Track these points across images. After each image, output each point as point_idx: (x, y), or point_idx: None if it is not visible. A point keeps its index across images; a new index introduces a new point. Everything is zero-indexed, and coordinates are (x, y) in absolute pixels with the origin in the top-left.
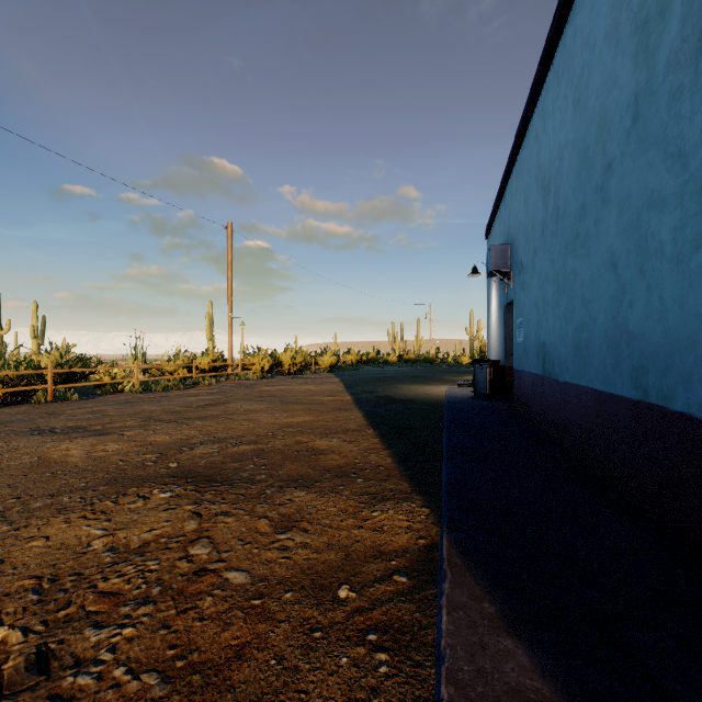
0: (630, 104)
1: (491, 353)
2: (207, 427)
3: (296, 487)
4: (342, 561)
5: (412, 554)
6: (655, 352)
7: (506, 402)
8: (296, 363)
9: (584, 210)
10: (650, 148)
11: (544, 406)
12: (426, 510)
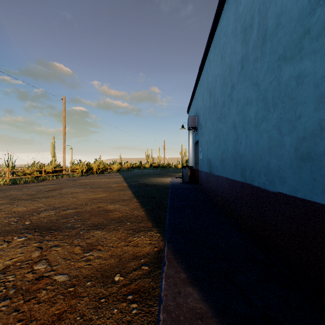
0: (240, 61)
1: (190, 163)
2: (49, 201)
3: (96, 229)
4: (117, 262)
5: (151, 255)
6: (248, 162)
7: (195, 184)
8: (100, 168)
9: (224, 103)
10: (247, 80)
11: (210, 185)
12: (158, 234)
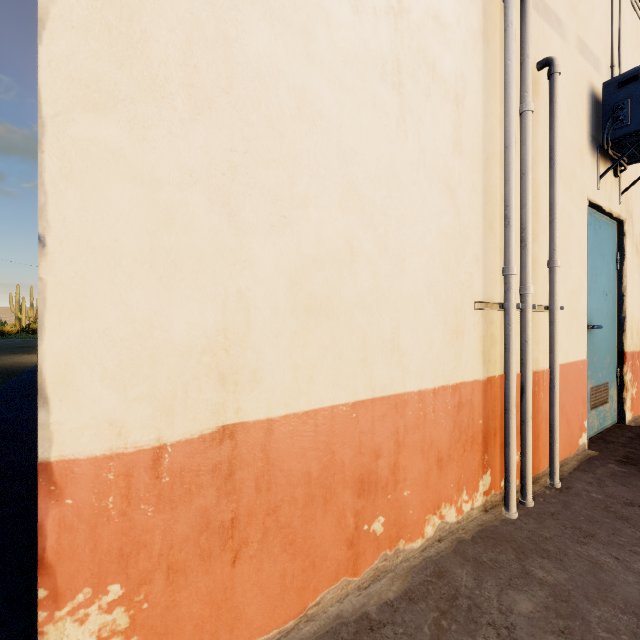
0: None
1: None
2: None
3: None
4: None
5: None
6: None
7: None
8: None
9: None
10: None
11: None
12: None
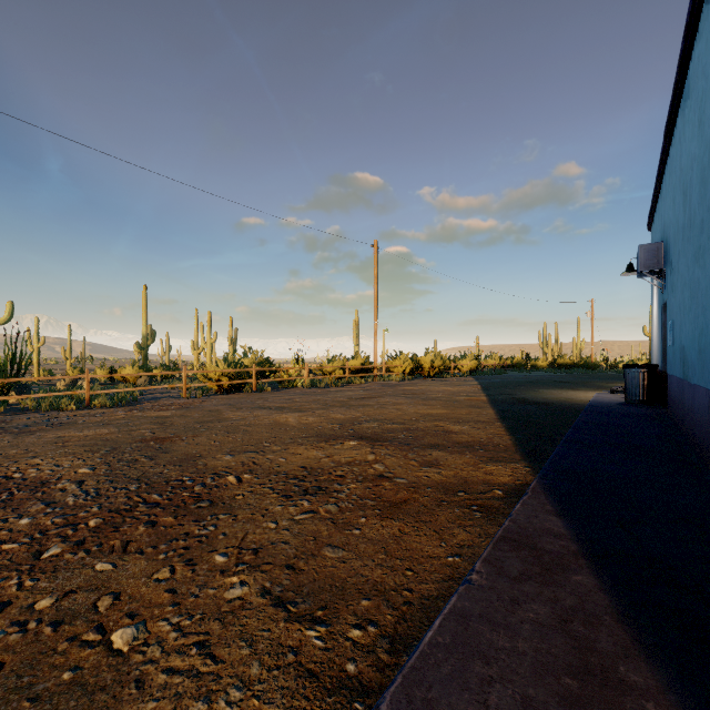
0: None
1: (653, 357)
2: (367, 411)
3: (434, 449)
4: (462, 483)
5: (510, 486)
6: None
7: (661, 409)
8: (435, 367)
9: (702, 224)
10: None
11: (683, 409)
12: (527, 469)
